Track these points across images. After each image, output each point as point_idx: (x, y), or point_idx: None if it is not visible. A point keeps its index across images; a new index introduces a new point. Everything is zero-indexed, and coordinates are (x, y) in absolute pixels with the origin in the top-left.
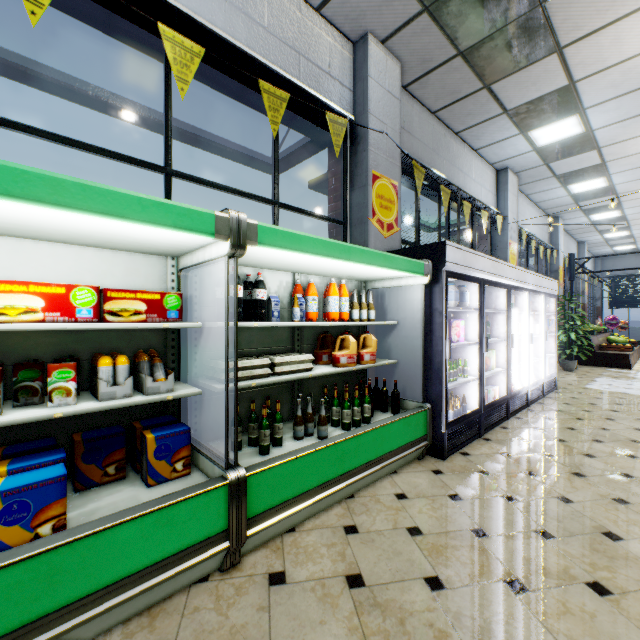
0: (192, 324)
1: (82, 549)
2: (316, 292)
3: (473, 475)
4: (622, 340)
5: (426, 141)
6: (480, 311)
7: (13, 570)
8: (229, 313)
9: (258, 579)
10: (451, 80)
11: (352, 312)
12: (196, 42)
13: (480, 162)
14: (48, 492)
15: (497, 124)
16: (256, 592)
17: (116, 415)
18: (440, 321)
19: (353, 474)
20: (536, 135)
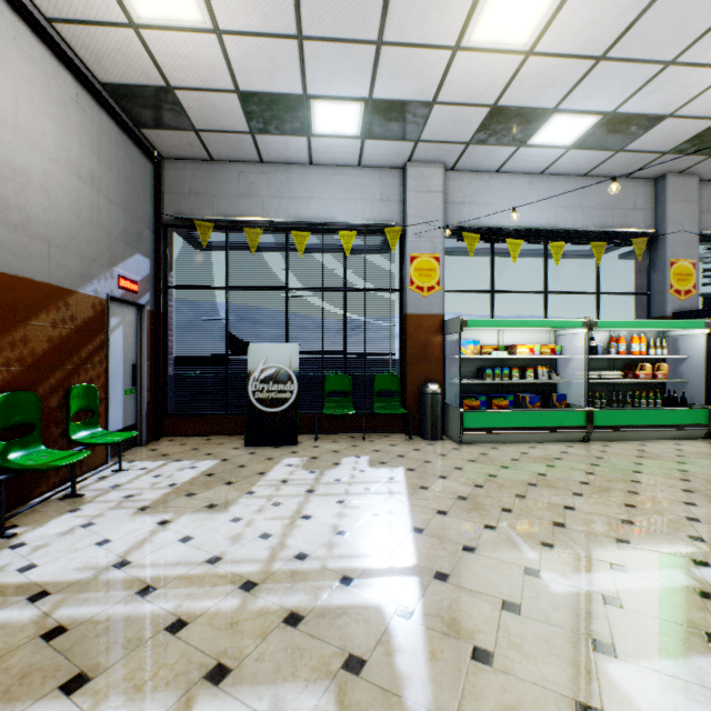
0: (567, 357)
1: (547, 414)
2: (623, 341)
3: None
4: None
5: None
6: None
7: (535, 413)
8: (579, 352)
9: (597, 445)
10: None
11: (648, 351)
12: (560, 238)
13: None
14: (536, 399)
15: None
16: (597, 446)
17: (534, 389)
18: None
19: (645, 427)
20: None
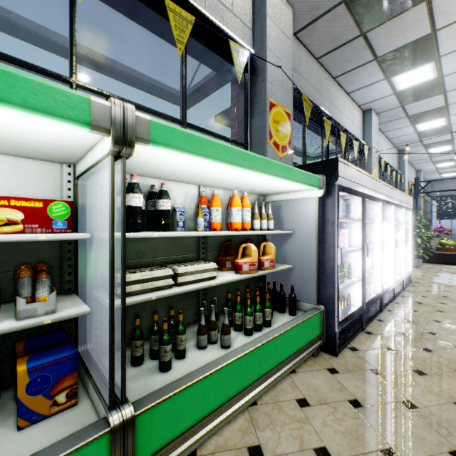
0: (77, 235)
1: None
2: (220, 203)
3: (366, 374)
4: (451, 243)
5: (311, 81)
6: (363, 221)
7: None
8: (127, 223)
9: None
10: (334, 27)
11: (253, 222)
12: None
13: (351, 103)
14: None
15: (368, 70)
16: None
17: None
18: (332, 230)
19: (256, 385)
20: (397, 80)
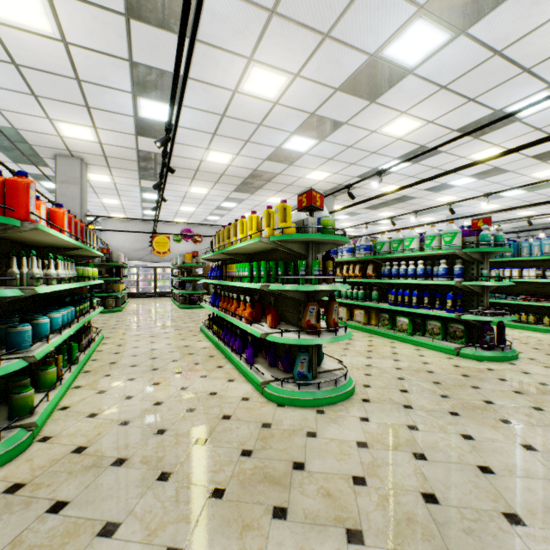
0: None
1: None
2: None
3: None
4: None
5: None
6: None
7: None
8: None
9: None
10: None
11: None
12: None
13: None
14: None
15: None
16: None
17: None
18: None
19: None
20: None
